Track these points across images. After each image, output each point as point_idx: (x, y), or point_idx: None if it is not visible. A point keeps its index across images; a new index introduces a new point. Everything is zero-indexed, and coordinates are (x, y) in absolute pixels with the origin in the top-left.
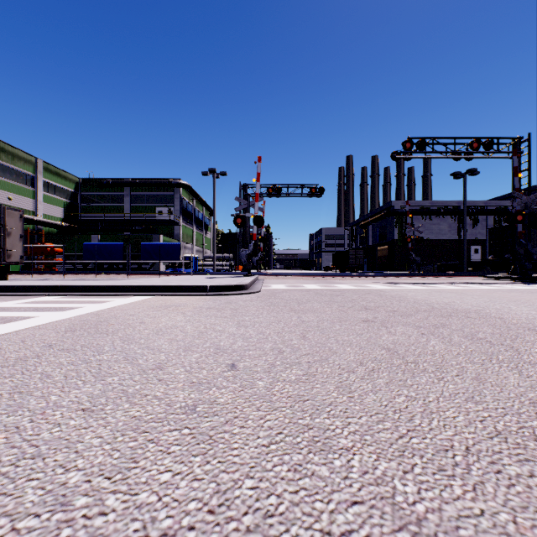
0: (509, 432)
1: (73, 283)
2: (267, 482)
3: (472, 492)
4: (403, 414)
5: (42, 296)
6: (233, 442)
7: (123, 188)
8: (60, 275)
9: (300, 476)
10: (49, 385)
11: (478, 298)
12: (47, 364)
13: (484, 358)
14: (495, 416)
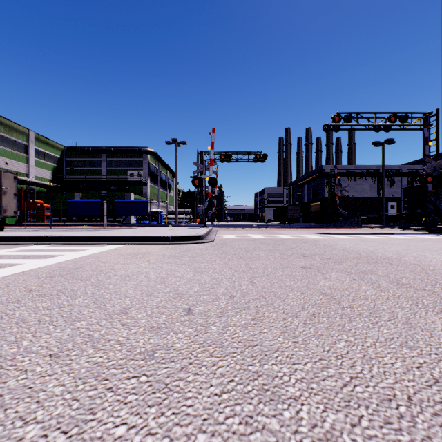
0: None
1: (57, 233)
2: (219, 438)
3: None
4: (344, 360)
5: (30, 245)
6: (187, 391)
7: (101, 154)
8: (48, 227)
9: (251, 430)
10: (23, 330)
11: (397, 246)
12: (24, 309)
13: (411, 303)
14: (430, 362)
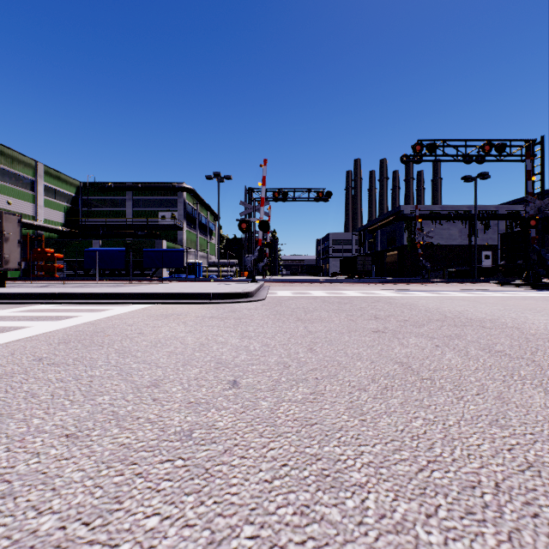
0: (542, 464)
1: (72, 290)
2: (269, 530)
3: (508, 543)
4: (421, 442)
5: (39, 304)
6: (232, 477)
7: (126, 192)
8: (60, 282)
9: (308, 521)
10: (33, 406)
11: (492, 306)
12: (34, 381)
13: (505, 374)
14: (524, 444)
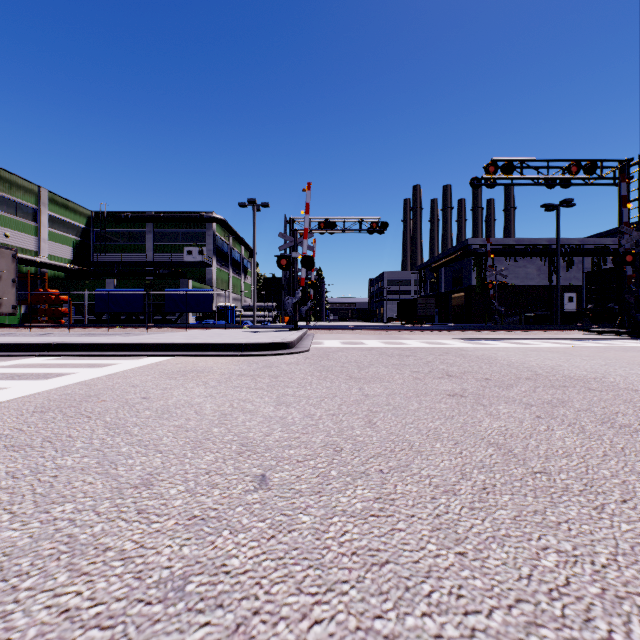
0: None
1: (73, 339)
2: None
3: None
4: (568, 604)
5: (30, 357)
6: None
7: (145, 223)
8: (65, 329)
9: None
10: None
11: (589, 359)
12: None
13: None
14: None
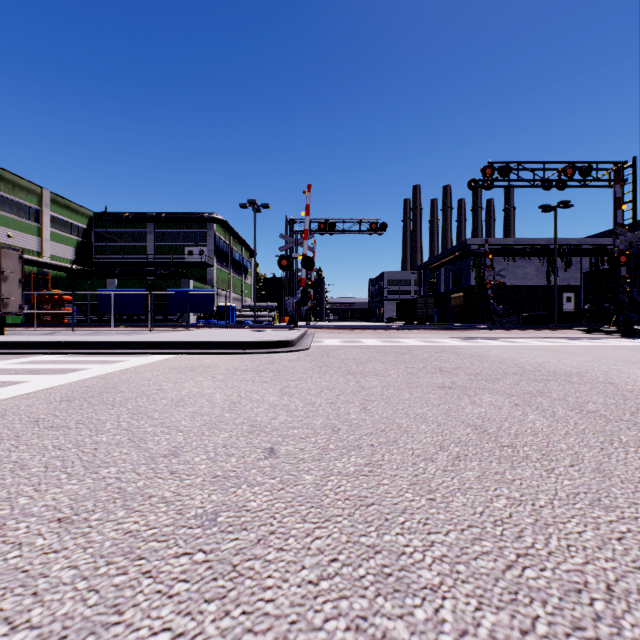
0: None
1: (81, 338)
2: None
3: None
4: (507, 528)
5: (42, 354)
6: (266, 576)
7: (146, 224)
8: (69, 328)
9: (365, 639)
10: (20, 481)
11: (578, 357)
12: (26, 448)
13: (602, 440)
14: (637, 531)
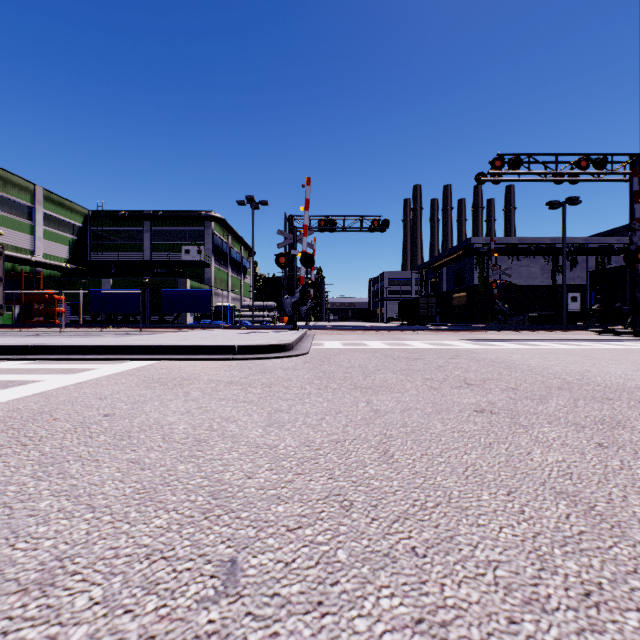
0: None
1: (55, 341)
2: None
3: None
4: None
5: (3, 361)
6: None
7: (143, 222)
8: (57, 329)
9: None
10: None
11: (617, 364)
12: None
13: None
14: None
